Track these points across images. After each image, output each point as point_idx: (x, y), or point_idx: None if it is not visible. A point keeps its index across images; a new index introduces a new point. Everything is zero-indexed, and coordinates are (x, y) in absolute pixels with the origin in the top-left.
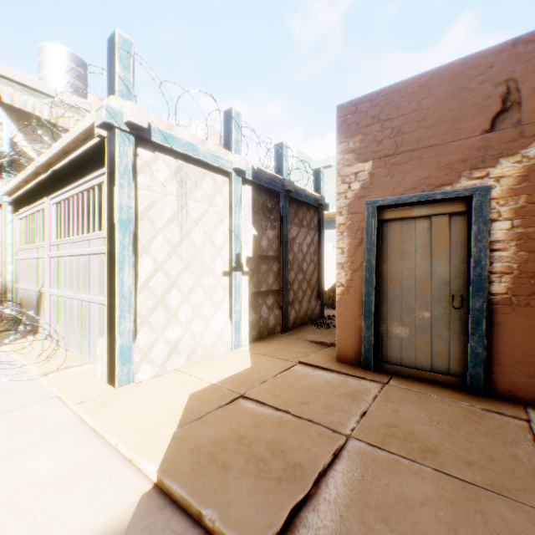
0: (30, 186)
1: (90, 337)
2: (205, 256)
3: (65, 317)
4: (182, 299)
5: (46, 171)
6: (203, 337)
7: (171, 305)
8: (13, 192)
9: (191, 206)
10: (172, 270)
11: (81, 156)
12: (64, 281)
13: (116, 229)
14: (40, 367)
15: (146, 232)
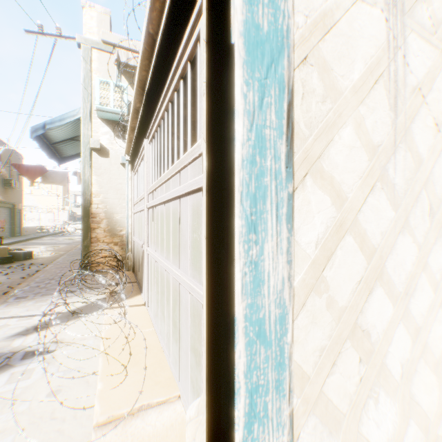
0: (135, 134)
1: (179, 344)
2: (433, 189)
3: (156, 288)
4: (392, 313)
5: (141, 103)
6: (439, 417)
7: (371, 334)
8: (129, 149)
9: (409, 47)
10: (374, 228)
11: (167, 30)
12: (156, 239)
13: (236, 65)
14: (106, 392)
15: (313, 108)
